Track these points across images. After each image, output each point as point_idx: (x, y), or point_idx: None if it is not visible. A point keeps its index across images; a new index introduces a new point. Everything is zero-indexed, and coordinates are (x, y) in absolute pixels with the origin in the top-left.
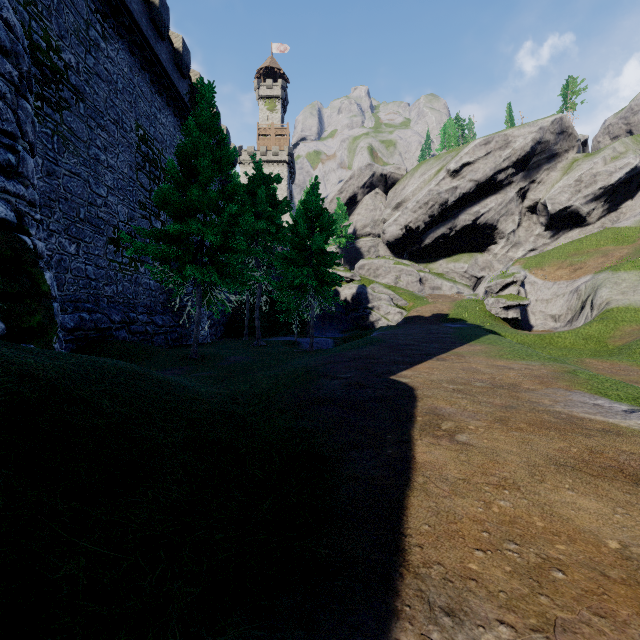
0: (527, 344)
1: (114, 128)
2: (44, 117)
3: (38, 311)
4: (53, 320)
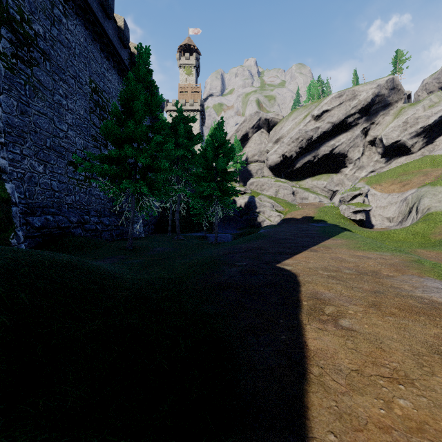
0: (371, 238)
1: (73, 81)
2: (18, 71)
3: None
4: (11, 221)
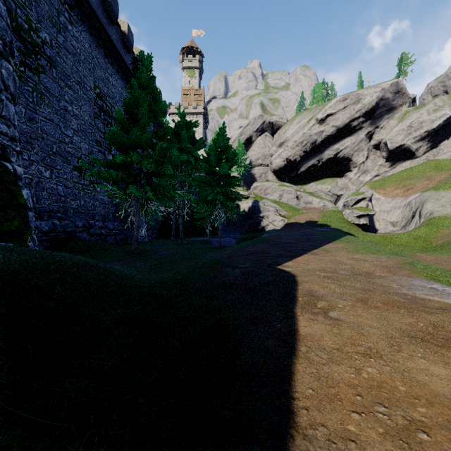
0: (374, 242)
1: (78, 87)
2: (26, 78)
3: (16, 218)
4: (28, 225)
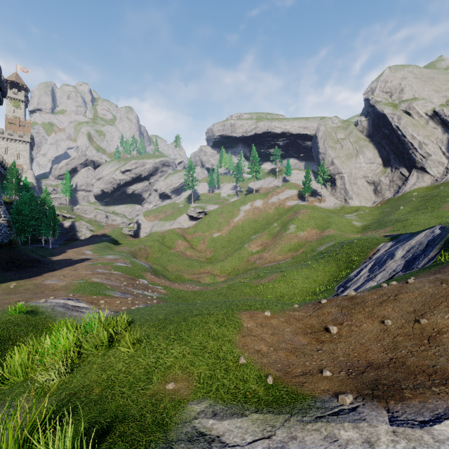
0: (123, 243)
1: None
2: None
3: None
4: None
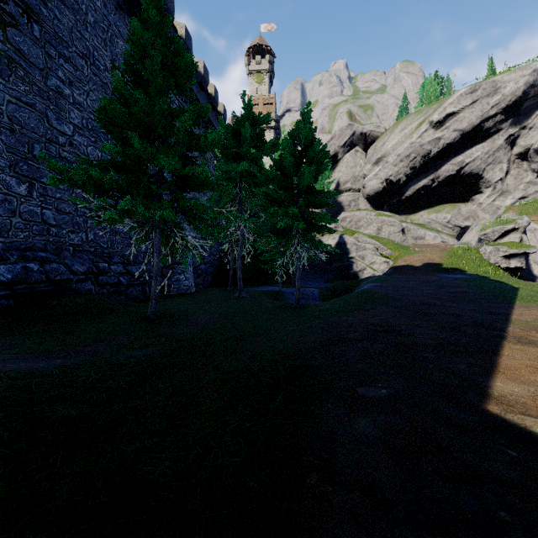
0: None
1: (83, 63)
2: None
3: None
4: None
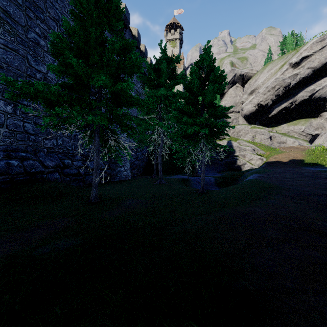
0: None
1: (54, 24)
2: None
3: None
4: None
